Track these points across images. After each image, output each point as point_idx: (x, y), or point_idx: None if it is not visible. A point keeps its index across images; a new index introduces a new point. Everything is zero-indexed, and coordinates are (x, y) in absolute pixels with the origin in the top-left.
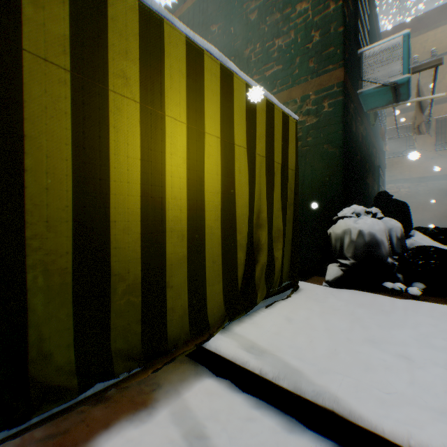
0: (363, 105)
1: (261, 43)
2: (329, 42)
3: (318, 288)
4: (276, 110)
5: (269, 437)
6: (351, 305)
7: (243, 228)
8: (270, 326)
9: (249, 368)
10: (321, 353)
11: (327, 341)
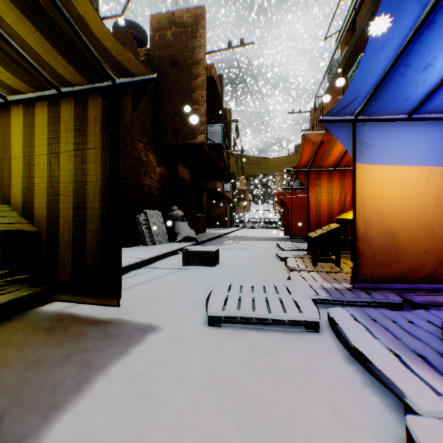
0: None
1: None
2: None
3: None
4: None
5: None
6: None
7: None
8: None
9: None
10: None
11: None
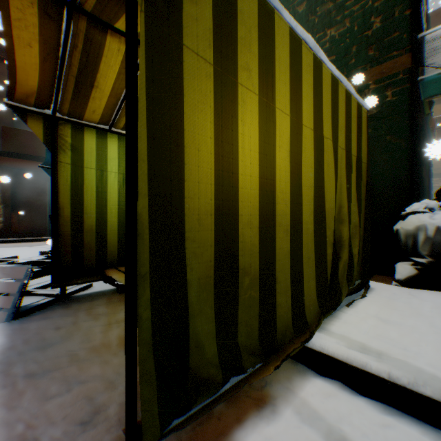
0: (421, 92)
1: (310, 35)
2: (392, 27)
3: (390, 288)
4: (352, 101)
5: None
6: None
7: (331, 223)
8: (367, 326)
9: (372, 371)
10: None
11: None
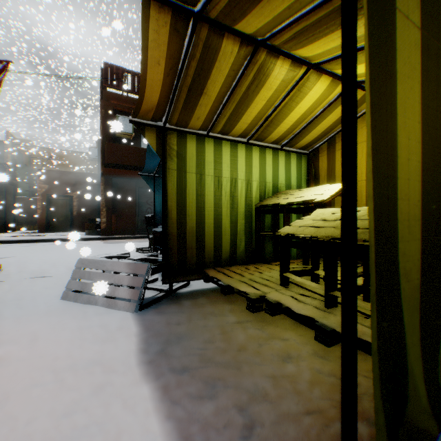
0: None
1: None
2: None
3: None
4: None
5: None
6: None
7: None
8: None
9: None
10: None
11: None
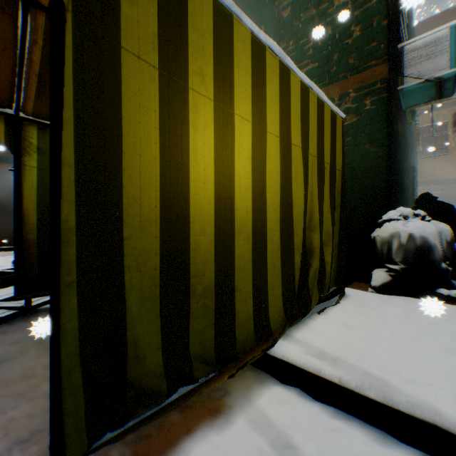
0: (402, 102)
1: (295, 41)
2: (371, 36)
3: (365, 294)
4: (325, 108)
5: (361, 449)
6: (409, 312)
7: (299, 230)
8: (332, 333)
9: (325, 376)
10: (399, 362)
11: (399, 350)
